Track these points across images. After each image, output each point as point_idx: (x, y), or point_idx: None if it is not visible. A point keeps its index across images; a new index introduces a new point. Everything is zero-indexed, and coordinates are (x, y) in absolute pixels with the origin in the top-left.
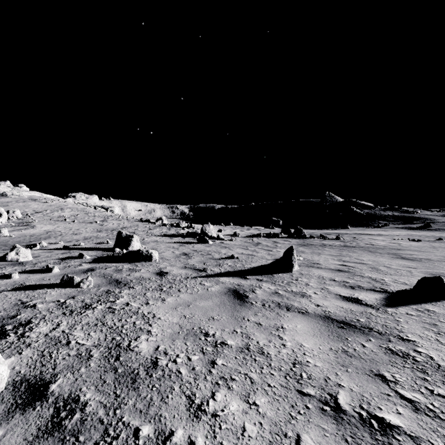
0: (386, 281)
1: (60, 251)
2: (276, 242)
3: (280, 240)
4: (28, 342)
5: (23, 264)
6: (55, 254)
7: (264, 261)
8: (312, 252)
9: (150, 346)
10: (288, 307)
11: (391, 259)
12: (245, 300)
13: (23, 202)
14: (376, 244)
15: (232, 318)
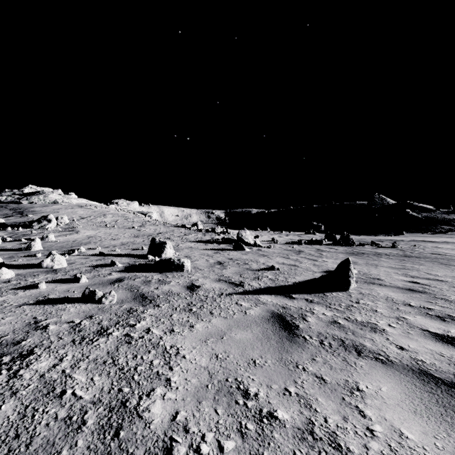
0: None
1: (95, 257)
2: (320, 250)
3: (324, 247)
4: (16, 387)
5: (56, 272)
6: (90, 261)
7: (310, 273)
8: (366, 262)
9: (166, 411)
10: (357, 349)
11: None
12: (294, 333)
13: (71, 209)
14: (445, 254)
15: (281, 365)
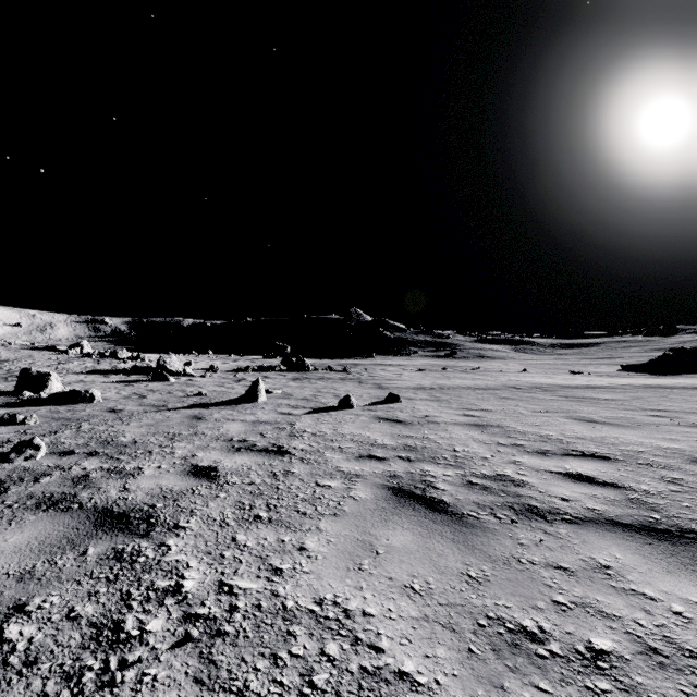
0: (330, 403)
1: None
2: (267, 377)
3: (274, 374)
4: None
5: None
6: None
7: (237, 396)
8: (299, 386)
9: (129, 439)
10: (234, 420)
11: (367, 388)
12: (202, 419)
13: None
14: (378, 375)
15: (188, 427)
